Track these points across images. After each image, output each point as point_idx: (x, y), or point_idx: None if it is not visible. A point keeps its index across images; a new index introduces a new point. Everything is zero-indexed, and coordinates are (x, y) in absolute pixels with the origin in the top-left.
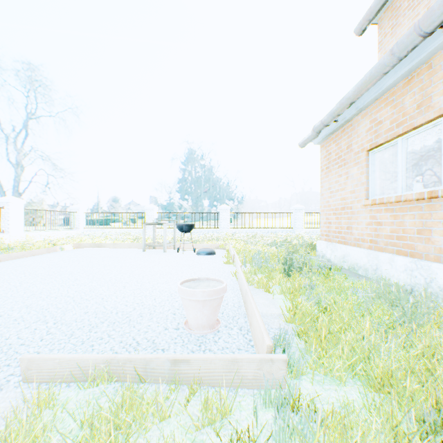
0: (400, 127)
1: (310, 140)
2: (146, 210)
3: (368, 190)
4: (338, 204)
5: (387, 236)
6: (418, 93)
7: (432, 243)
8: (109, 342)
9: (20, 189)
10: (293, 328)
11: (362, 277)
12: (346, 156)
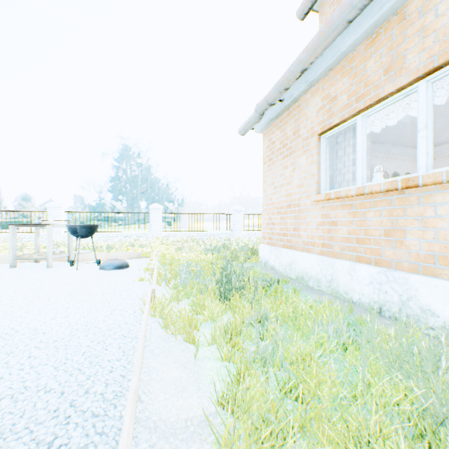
0: (361, 100)
1: (252, 125)
2: (49, 208)
3: (319, 182)
4: (284, 201)
5: (344, 238)
6: (386, 53)
7: (407, 248)
8: None
9: None
10: None
11: (315, 290)
12: (293, 144)
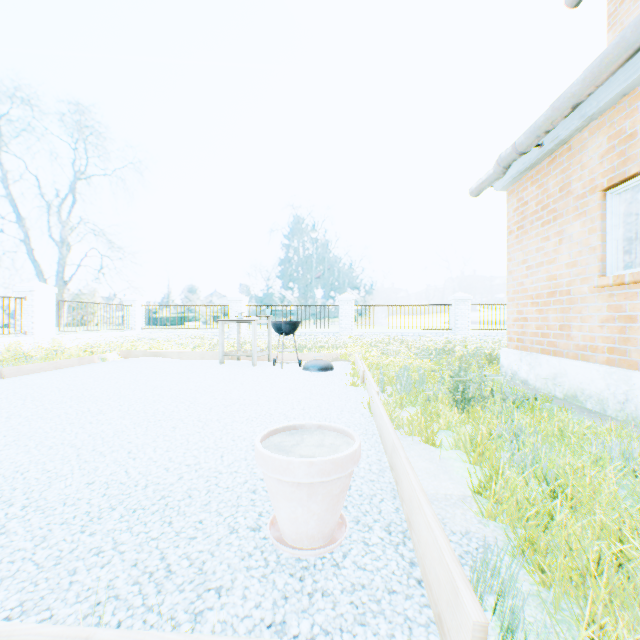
0: None
1: (490, 183)
2: (230, 301)
3: (604, 259)
4: (542, 287)
5: None
6: None
7: None
8: (110, 565)
9: (62, 275)
10: (499, 532)
11: (595, 414)
12: (558, 204)
